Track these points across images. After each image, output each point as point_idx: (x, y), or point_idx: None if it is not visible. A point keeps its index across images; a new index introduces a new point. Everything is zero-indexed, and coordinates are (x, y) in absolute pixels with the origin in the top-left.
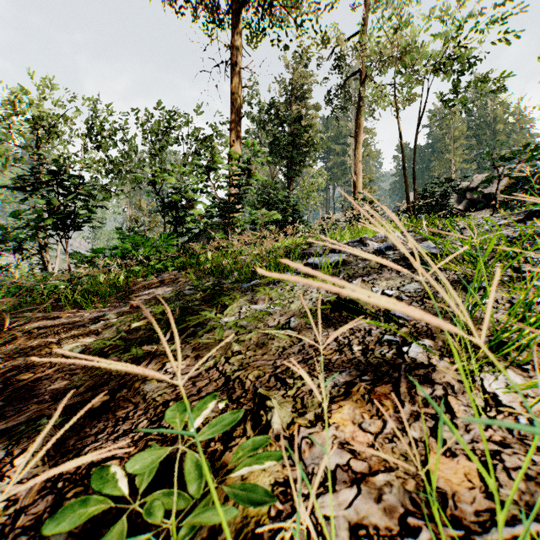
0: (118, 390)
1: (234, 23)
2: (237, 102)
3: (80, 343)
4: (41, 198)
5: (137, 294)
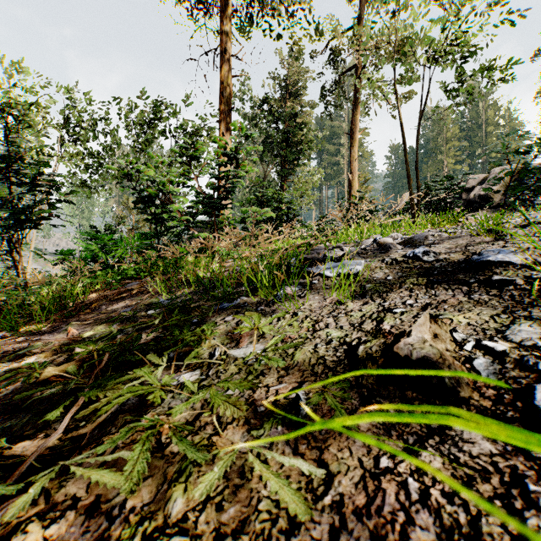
0: None
1: (224, 6)
2: (227, 92)
3: None
4: None
5: (92, 310)
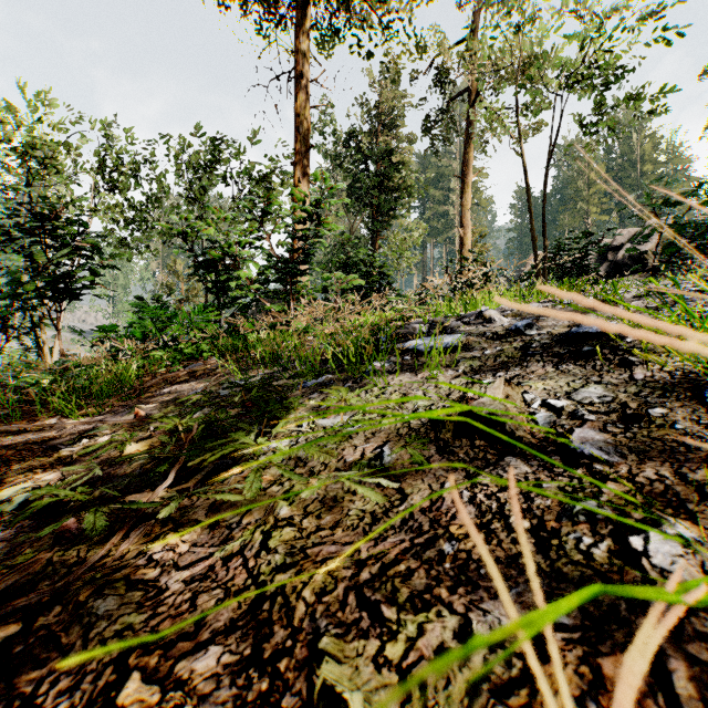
0: (45, 608)
1: (300, 19)
2: (304, 127)
3: (33, 483)
4: (20, 253)
5: (153, 394)
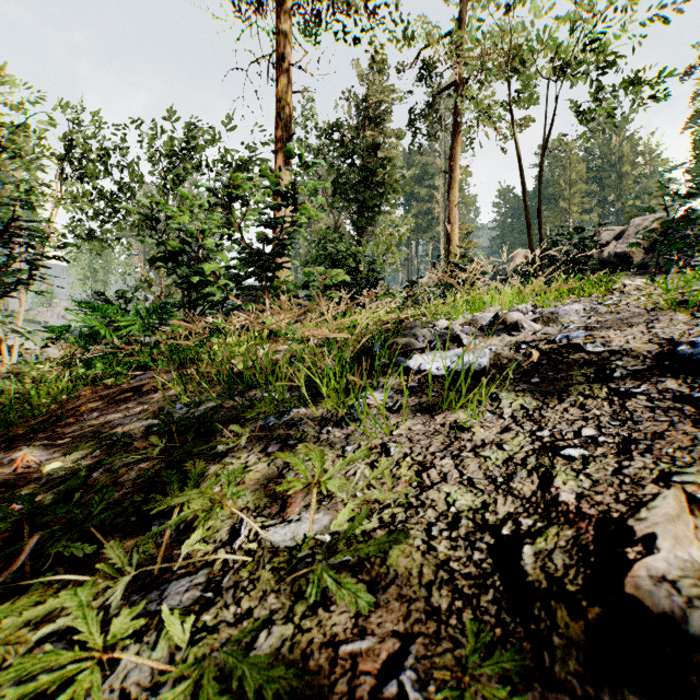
0: None
1: None
2: (286, 113)
3: None
4: None
5: (77, 419)
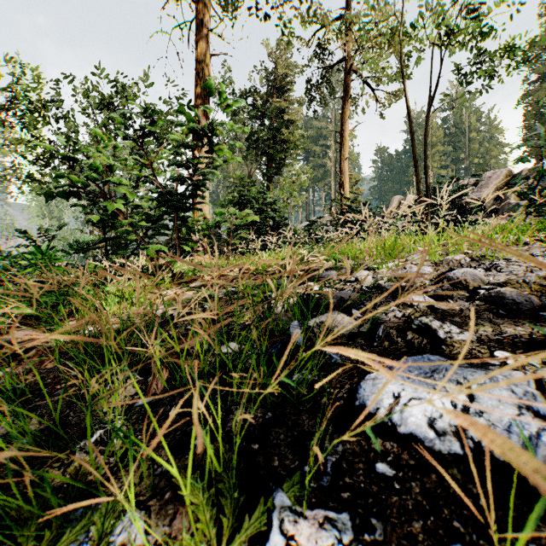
0: None
1: None
2: (204, 73)
3: None
4: None
5: None
